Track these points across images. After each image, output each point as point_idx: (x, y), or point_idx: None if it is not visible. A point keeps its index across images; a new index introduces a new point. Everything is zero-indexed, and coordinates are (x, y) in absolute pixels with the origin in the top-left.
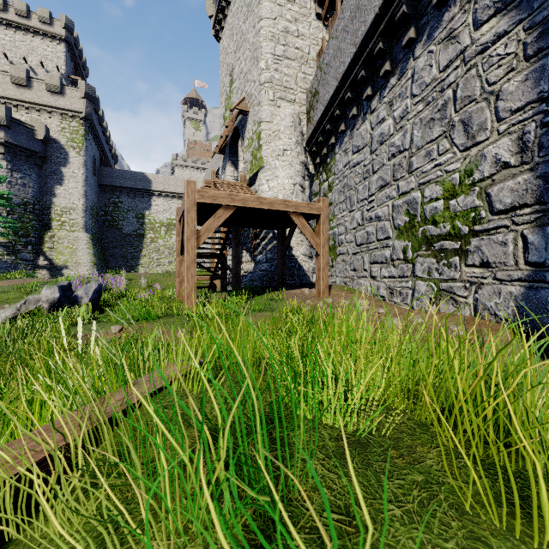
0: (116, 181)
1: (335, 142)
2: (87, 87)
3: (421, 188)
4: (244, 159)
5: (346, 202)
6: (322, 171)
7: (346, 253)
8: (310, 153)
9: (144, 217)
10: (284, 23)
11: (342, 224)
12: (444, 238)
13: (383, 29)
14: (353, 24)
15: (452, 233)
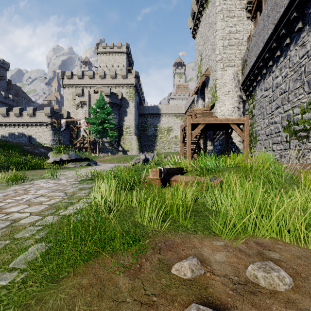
0: (145, 111)
1: (256, 85)
2: (135, 72)
3: (292, 109)
4: (208, 97)
5: (261, 115)
6: (250, 98)
7: (261, 139)
8: (243, 89)
9: (157, 127)
10: (228, 29)
11: (259, 125)
12: (301, 131)
13: (275, 38)
14: (262, 33)
15: (303, 129)
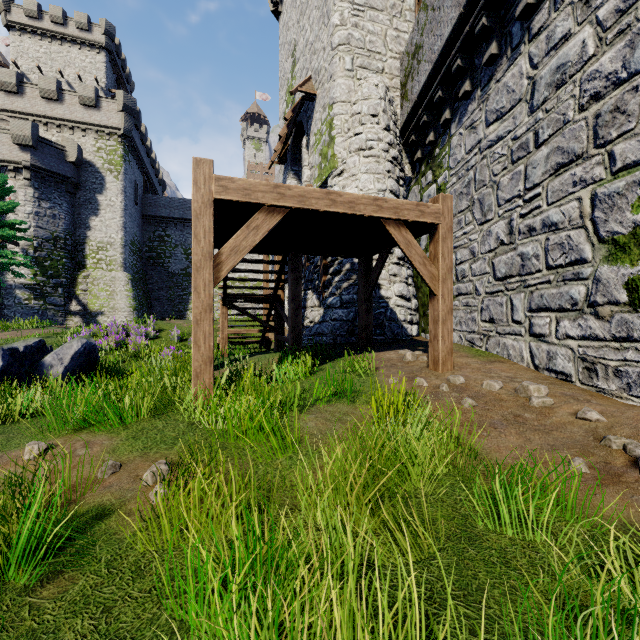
0: (161, 211)
1: (451, 118)
2: (125, 97)
3: None
4: (310, 163)
5: (472, 210)
6: (426, 169)
7: (474, 293)
8: (406, 146)
9: None
10: None
11: (464, 246)
12: None
13: None
14: None
15: None
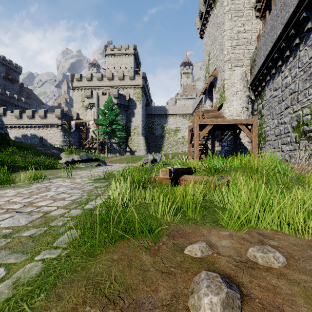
0: (152, 112)
1: (265, 85)
2: (143, 73)
3: (302, 109)
4: (216, 97)
5: (270, 115)
6: (259, 98)
7: (270, 140)
8: (252, 89)
9: (164, 127)
10: (237, 29)
11: (268, 125)
12: (310, 132)
13: (284, 38)
14: (271, 33)
15: None
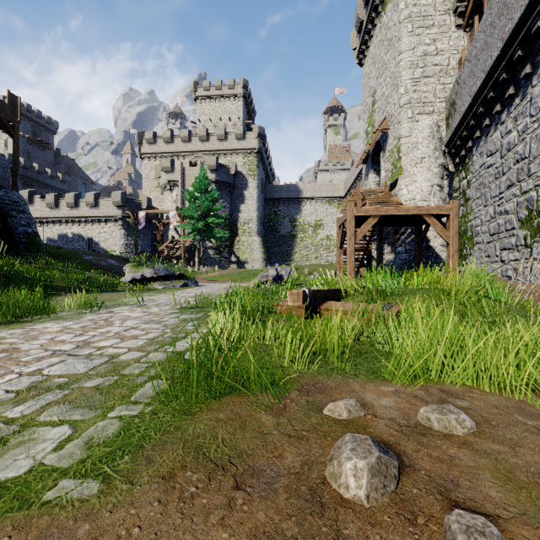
0: (276, 194)
1: (472, 145)
2: (259, 129)
3: (536, 189)
4: (385, 168)
5: (481, 198)
6: (461, 169)
7: (482, 242)
8: (450, 153)
9: (296, 221)
10: (422, 48)
11: (478, 217)
12: None
13: (505, 65)
14: (483, 55)
15: None
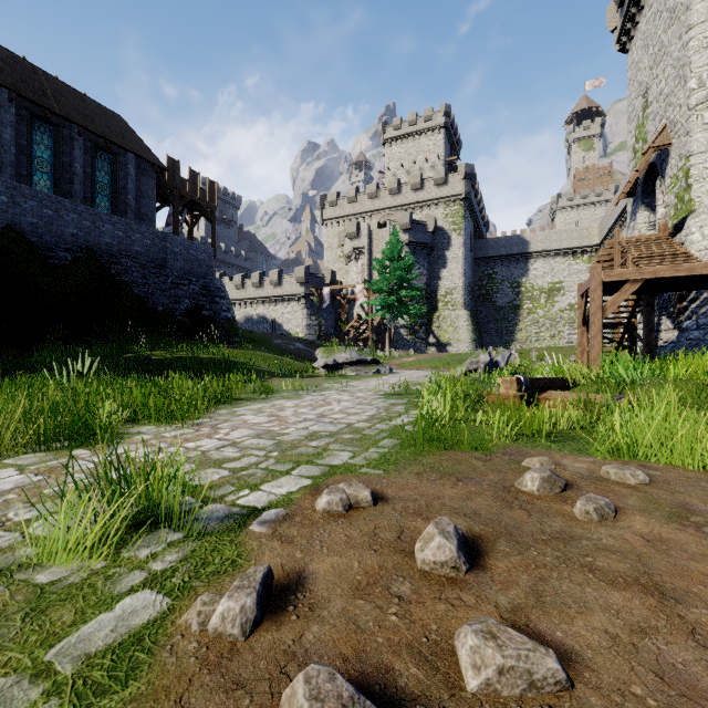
0: (490, 252)
1: None
2: (466, 167)
3: None
4: (665, 202)
5: None
6: None
7: None
8: None
9: (520, 285)
10: None
11: None
12: None
13: None
14: None
15: None
